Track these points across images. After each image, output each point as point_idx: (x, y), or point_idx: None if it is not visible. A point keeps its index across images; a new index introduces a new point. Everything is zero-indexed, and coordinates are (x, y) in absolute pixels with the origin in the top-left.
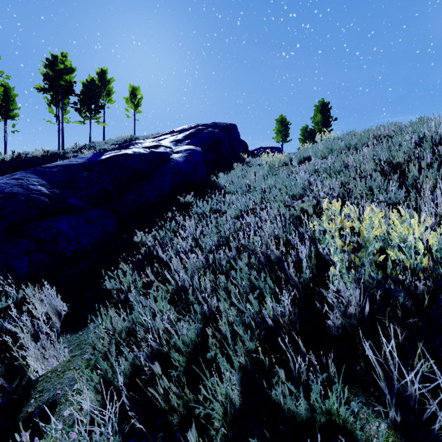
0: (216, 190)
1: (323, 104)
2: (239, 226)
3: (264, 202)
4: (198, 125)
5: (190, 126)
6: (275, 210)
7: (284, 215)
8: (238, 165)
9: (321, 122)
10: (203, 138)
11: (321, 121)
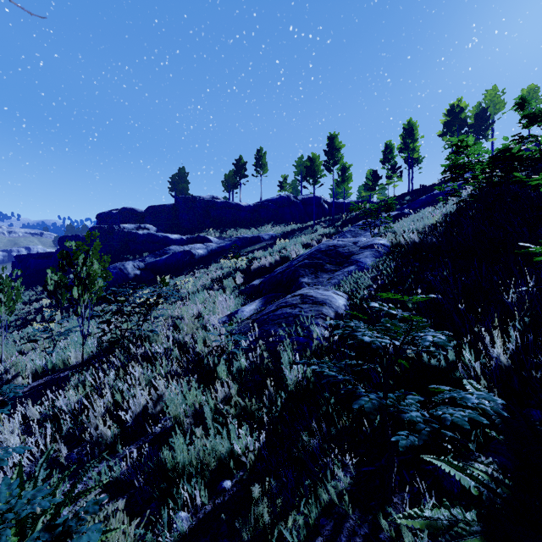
0: None
1: None
2: None
3: None
4: None
5: None
6: None
7: None
8: None
9: None
10: None
11: None
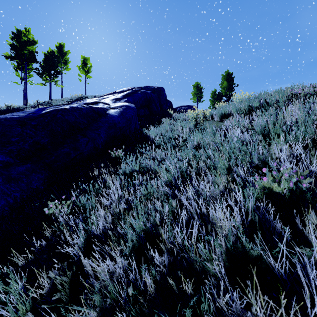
0: (147, 144)
1: (228, 74)
2: (171, 194)
3: (199, 165)
4: (134, 87)
5: (128, 88)
6: (221, 184)
7: (235, 191)
8: (166, 119)
9: (227, 87)
10: (137, 97)
11: (227, 86)
